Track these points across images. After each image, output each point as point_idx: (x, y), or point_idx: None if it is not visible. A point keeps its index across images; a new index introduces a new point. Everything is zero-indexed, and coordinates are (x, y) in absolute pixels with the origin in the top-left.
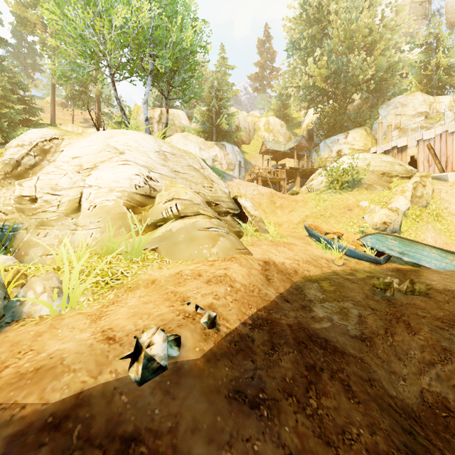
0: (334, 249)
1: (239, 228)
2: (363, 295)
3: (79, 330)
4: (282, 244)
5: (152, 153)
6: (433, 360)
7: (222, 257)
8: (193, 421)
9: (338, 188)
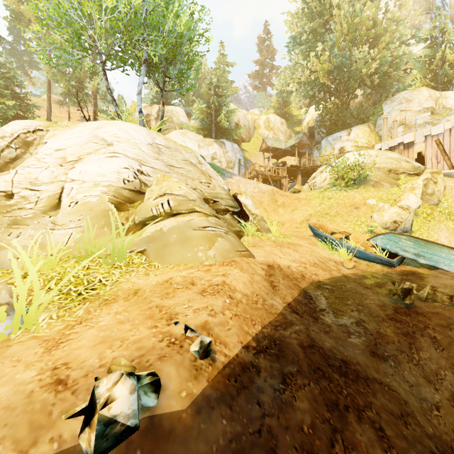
0: (342, 250)
1: (239, 227)
2: (379, 302)
3: (25, 366)
4: (286, 244)
5: (144, 146)
6: None
7: (220, 261)
8: None
9: (344, 185)
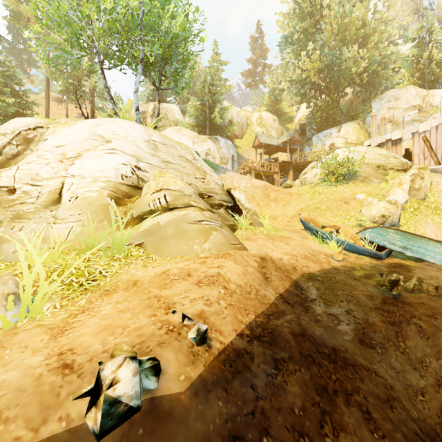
0: (332, 243)
1: (233, 221)
2: (367, 293)
3: (32, 351)
4: (278, 238)
5: (141, 143)
6: None
7: (215, 253)
8: None
9: (334, 180)
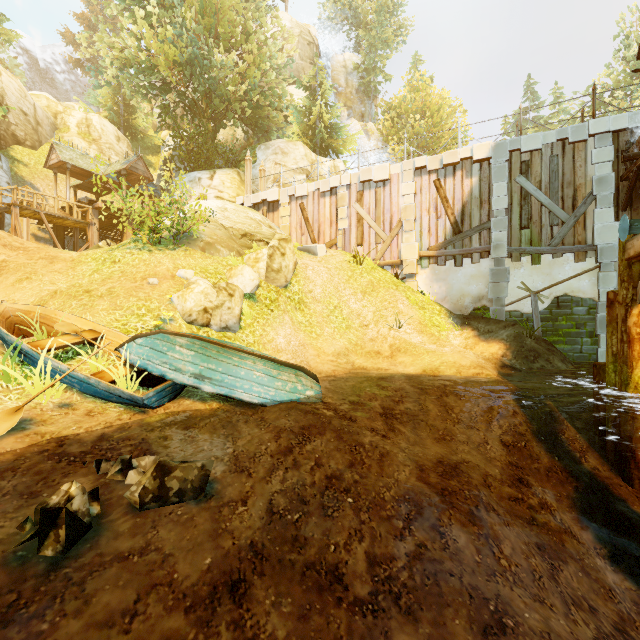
0: (33, 379)
1: None
2: None
3: None
4: None
5: None
6: None
7: None
8: None
9: (147, 240)
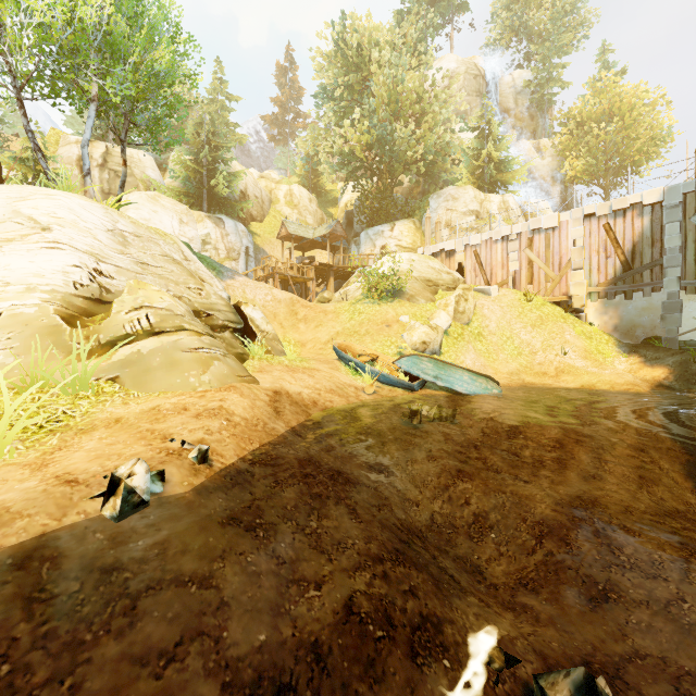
0: (366, 374)
1: (242, 349)
2: (390, 425)
3: (18, 481)
4: (302, 369)
5: (101, 233)
6: (448, 483)
7: (217, 387)
8: (183, 545)
9: (377, 297)
